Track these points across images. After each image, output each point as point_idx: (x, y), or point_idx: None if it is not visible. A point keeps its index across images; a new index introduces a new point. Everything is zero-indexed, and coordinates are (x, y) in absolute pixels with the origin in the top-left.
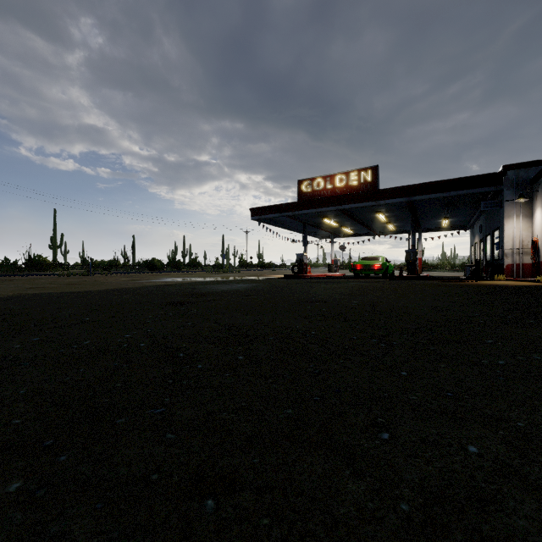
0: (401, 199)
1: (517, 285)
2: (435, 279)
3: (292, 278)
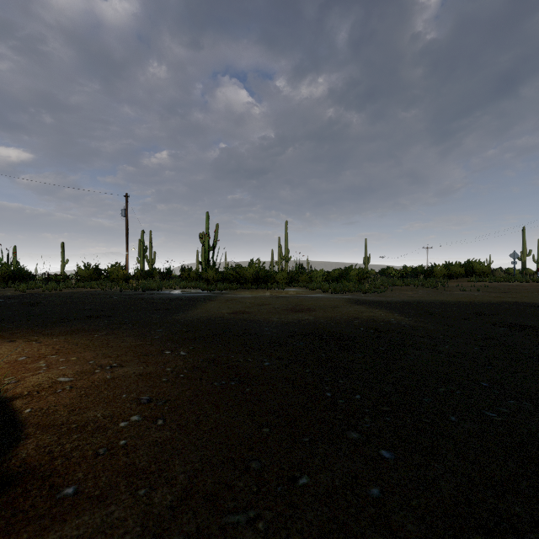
0: None
1: None
2: None
3: None
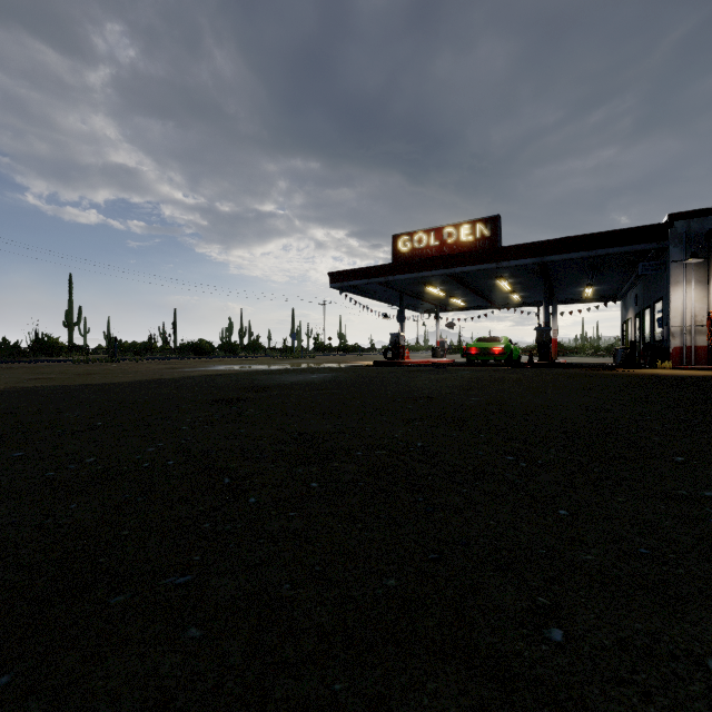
0: (531, 260)
1: (691, 376)
2: (577, 367)
3: (385, 365)
